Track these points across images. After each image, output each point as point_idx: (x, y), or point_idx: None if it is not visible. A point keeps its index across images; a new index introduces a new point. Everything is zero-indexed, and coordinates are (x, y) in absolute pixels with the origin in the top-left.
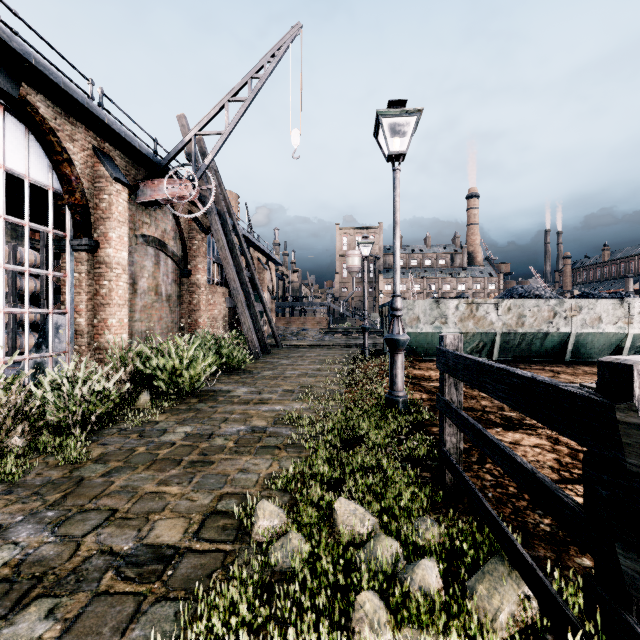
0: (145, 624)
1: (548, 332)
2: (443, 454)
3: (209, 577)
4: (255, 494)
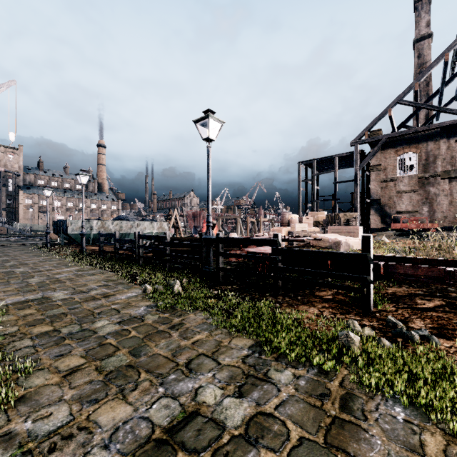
0: (63, 266)
1: (130, 232)
2: (100, 250)
3: (67, 265)
4: (61, 263)
